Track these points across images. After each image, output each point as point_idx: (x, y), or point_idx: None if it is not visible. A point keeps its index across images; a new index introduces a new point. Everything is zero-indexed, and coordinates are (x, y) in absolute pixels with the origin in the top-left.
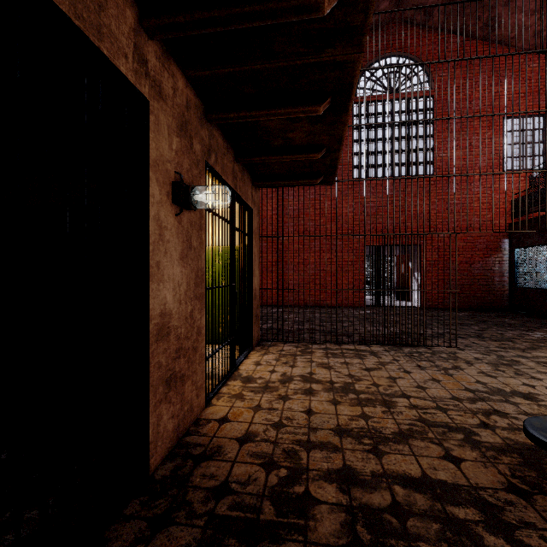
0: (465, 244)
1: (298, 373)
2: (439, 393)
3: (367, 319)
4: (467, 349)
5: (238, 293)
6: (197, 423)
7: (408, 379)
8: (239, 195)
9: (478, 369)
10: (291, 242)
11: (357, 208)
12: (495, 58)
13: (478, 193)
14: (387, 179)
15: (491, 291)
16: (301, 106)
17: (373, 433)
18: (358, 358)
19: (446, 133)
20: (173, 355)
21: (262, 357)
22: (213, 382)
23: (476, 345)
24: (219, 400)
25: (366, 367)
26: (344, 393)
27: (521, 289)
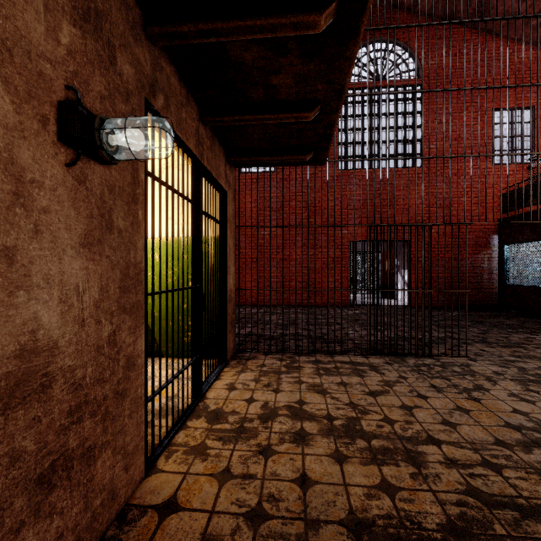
0: (454, 239)
1: (284, 402)
2: (476, 434)
3: (357, 320)
4: (479, 359)
5: (209, 295)
6: (123, 517)
7: (427, 408)
8: (207, 168)
9: (506, 390)
10: (273, 237)
11: (343, 202)
12: (484, 47)
13: (467, 187)
14: (387, 159)
15: (480, 288)
16: (291, 13)
17: (410, 530)
18: (357, 375)
19: (435, 124)
20: (60, 422)
21: (238, 377)
22: (161, 430)
23: (487, 354)
24: (168, 459)
25: (369, 390)
26: (350, 438)
27: (512, 287)
